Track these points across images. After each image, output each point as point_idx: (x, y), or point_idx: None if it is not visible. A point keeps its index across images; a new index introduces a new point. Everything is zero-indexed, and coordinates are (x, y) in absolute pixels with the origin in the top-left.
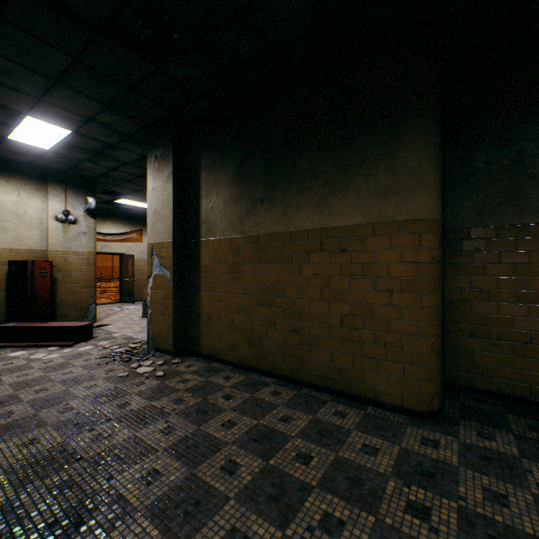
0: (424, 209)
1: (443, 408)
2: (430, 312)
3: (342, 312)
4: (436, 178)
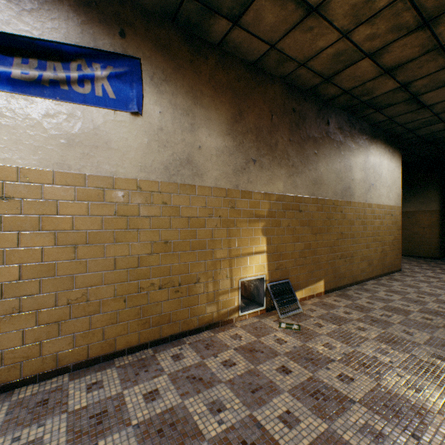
0: (433, 208)
1: (441, 259)
2: (435, 233)
3: (408, 234)
4: (437, 200)
